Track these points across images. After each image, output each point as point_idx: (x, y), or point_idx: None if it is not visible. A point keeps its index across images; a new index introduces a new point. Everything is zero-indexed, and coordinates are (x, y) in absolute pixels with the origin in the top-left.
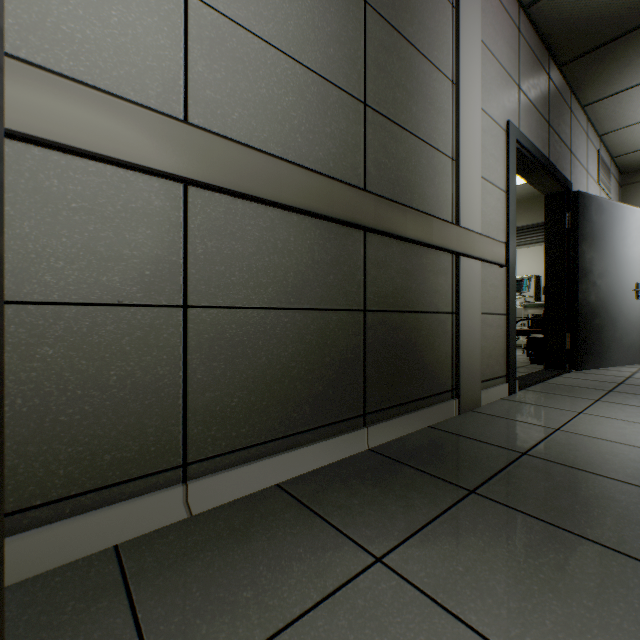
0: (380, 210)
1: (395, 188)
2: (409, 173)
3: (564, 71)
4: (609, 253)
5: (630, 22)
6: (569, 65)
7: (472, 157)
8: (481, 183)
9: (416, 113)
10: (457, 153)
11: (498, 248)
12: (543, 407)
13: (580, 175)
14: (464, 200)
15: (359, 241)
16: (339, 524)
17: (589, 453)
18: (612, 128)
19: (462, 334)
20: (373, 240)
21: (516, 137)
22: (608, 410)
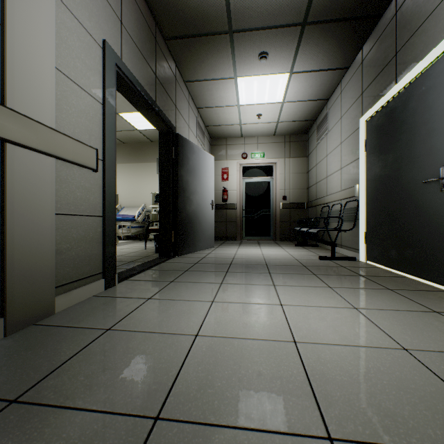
0: None
1: None
2: None
3: (169, 45)
4: (198, 179)
5: (200, 28)
6: (171, 42)
7: (37, 37)
8: (61, 78)
9: None
10: (3, 15)
11: (85, 151)
12: (124, 299)
13: (184, 126)
14: (18, 78)
15: None
16: None
17: (109, 362)
18: (203, 105)
19: (12, 238)
20: None
21: (116, 61)
22: (172, 291)
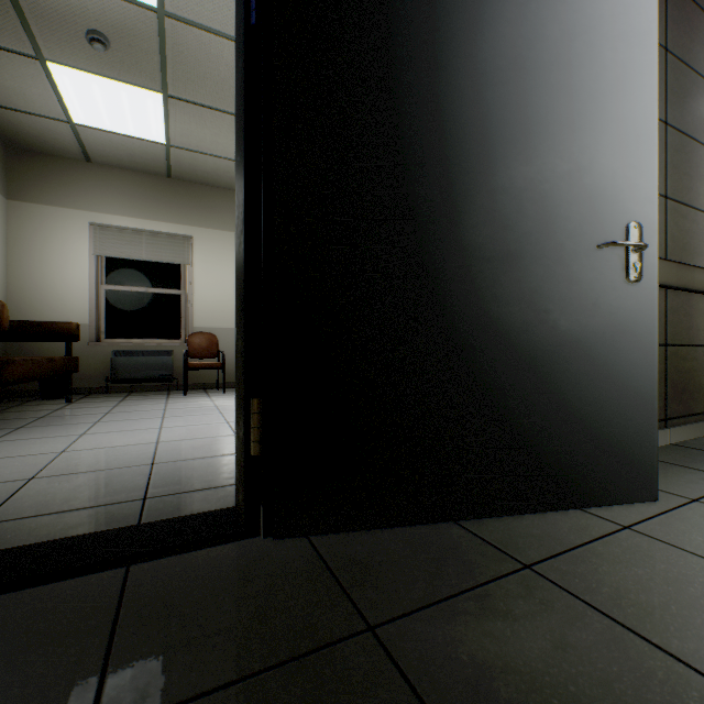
0: (679, 273)
1: (682, 253)
2: (690, 239)
3: None
4: None
5: None
6: None
7: None
8: None
9: (694, 190)
10: None
11: None
12: None
13: None
14: None
15: (662, 296)
16: (699, 469)
17: None
18: None
19: None
20: (669, 294)
21: None
22: None
